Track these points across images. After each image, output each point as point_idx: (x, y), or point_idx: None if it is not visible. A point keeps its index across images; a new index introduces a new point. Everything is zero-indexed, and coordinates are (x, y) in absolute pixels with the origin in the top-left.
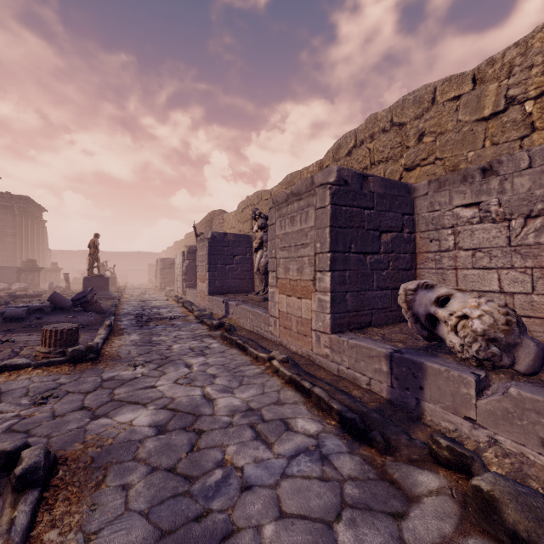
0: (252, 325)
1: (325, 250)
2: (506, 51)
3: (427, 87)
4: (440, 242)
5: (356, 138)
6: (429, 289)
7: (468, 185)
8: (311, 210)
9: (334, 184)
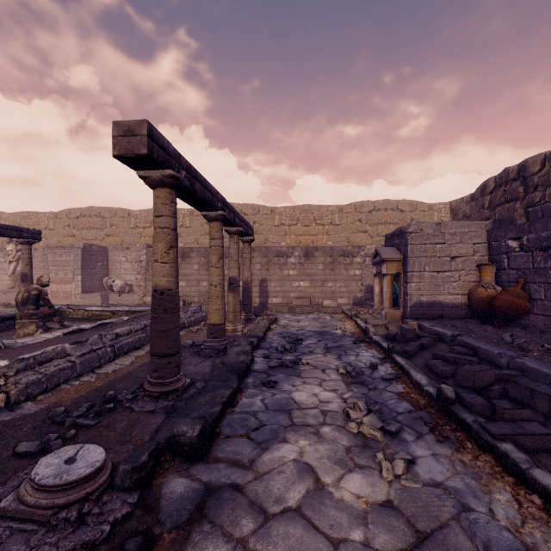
0: None
1: (79, 268)
2: (136, 211)
3: (114, 209)
4: (117, 266)
5: (82, 212)
6: (111, 279)
7: (124, 251)
8: (72, 254)
9: (82, 248)
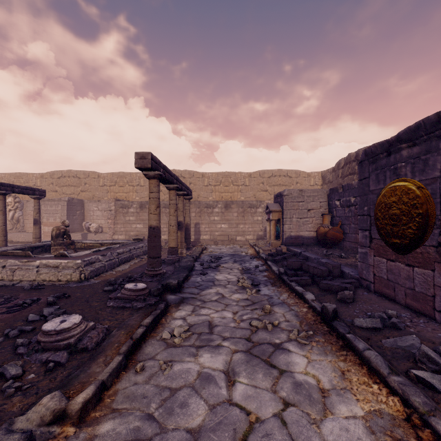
0: (24, 239)
1: (65, 215)
2: (104, 174)
3: (87, 172)
4: (90, 214)
5: (62, 174)
6: (88, 223)
7: (96, 203)
8: (60, 205)
9: (67, 201)
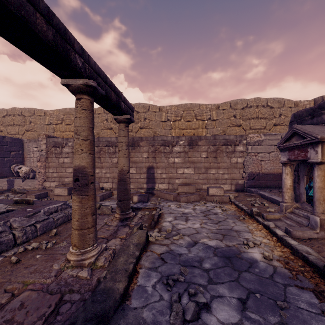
0: None
1: None
2: (50, 111)
3: (32, 109)
4: (30, 155)
5: (7, 112)
6: (18, 166)
7: (36, 143)
8: None
9: None
